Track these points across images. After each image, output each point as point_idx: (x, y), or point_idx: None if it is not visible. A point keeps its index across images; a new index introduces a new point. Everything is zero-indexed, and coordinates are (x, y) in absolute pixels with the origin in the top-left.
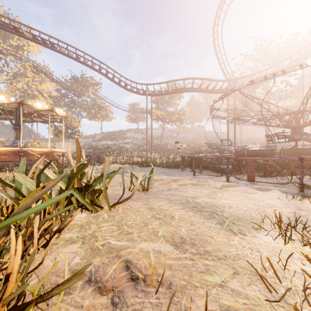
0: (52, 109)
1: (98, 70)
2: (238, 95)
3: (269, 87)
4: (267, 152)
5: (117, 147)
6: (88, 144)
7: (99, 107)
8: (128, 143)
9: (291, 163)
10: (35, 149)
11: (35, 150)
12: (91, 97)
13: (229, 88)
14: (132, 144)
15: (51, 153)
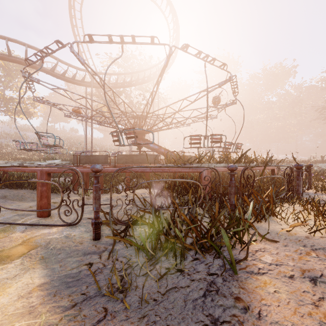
0: None
1: None
2: (103, 97)
3: (131, 97)
4: (102, 159)
5: None
6: None
7: None
8: None
9: (81, 180)
10: None
11: None
12: None
13: (88, 82)
14: None
15: None
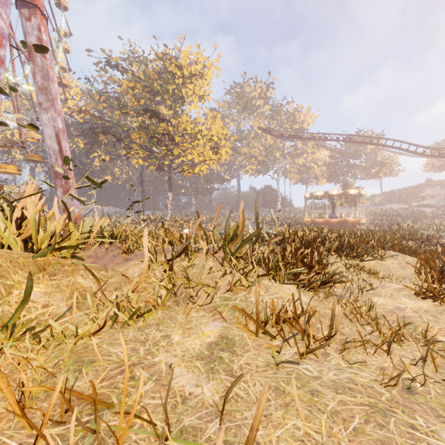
0: (359, 192)
1: (391, 146)
2: None
3: None
4: None
5: (410, 213)
6: (368, 210)
7: (381, 164)
8: (427, 206)
9: None
10: (350, 219)
11: (350, 220)
12: (369, 154)
13: None
14: (436, 207)
15: (358, 221)
